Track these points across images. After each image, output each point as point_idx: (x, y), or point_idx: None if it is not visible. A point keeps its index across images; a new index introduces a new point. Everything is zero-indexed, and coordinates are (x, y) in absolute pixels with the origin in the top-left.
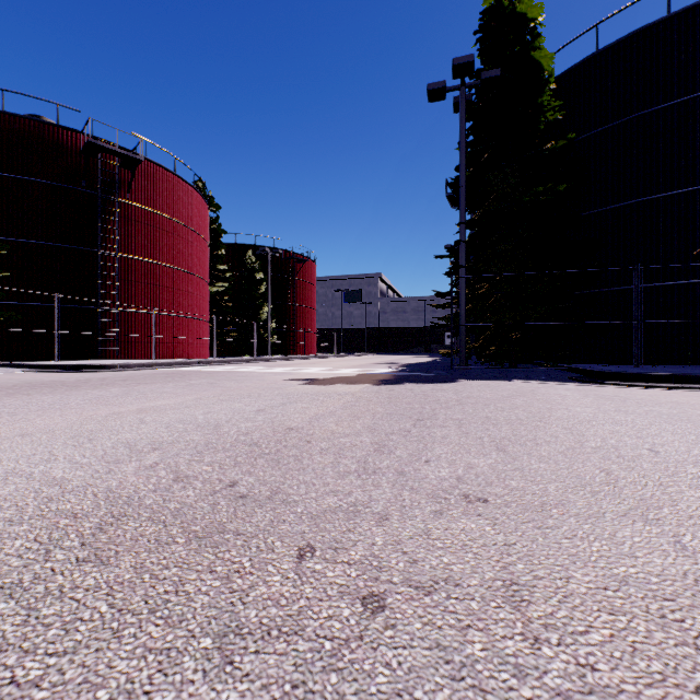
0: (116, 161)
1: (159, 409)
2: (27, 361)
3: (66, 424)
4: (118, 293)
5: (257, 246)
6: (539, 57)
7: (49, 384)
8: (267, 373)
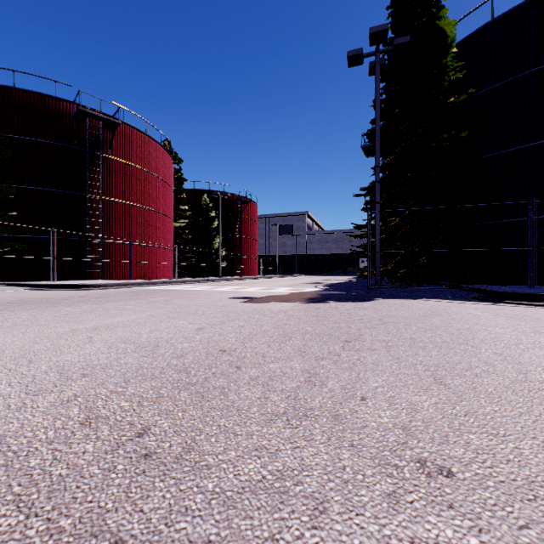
0: (100, 124)
1: (111, 327)
2: (32, 281)
3: (20, 343)
4: (102, 228)
5: (211, 191)
6: (443, 24)
7: (37, 301)
8: (215, 291)
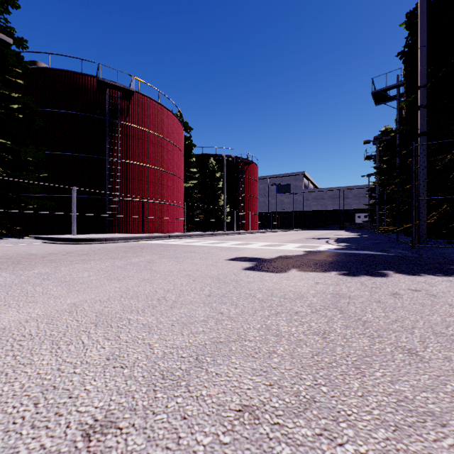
0: (118, 95)
1: None
2: (64, 234)
3: None
4: (120, 187)
5: (217, 155)
6: None
7: (10, 259)
8: (215, 248)
